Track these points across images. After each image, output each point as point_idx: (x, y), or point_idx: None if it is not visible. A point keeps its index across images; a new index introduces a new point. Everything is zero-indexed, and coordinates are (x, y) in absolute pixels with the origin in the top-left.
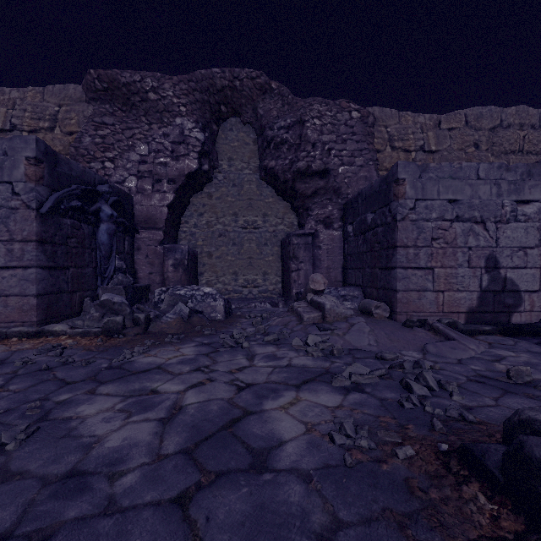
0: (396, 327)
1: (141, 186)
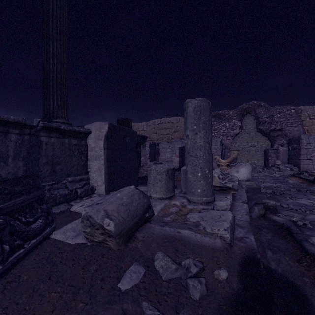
0: None
1: (223, 138)
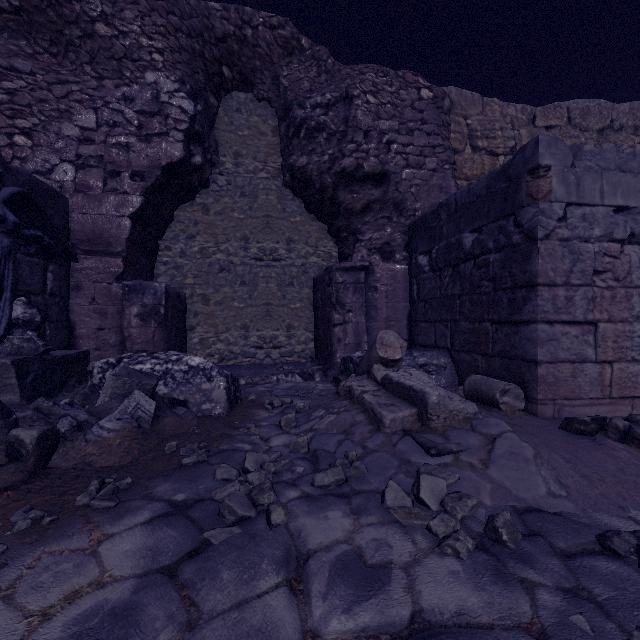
0: (563, 436)
1: (83, 181)
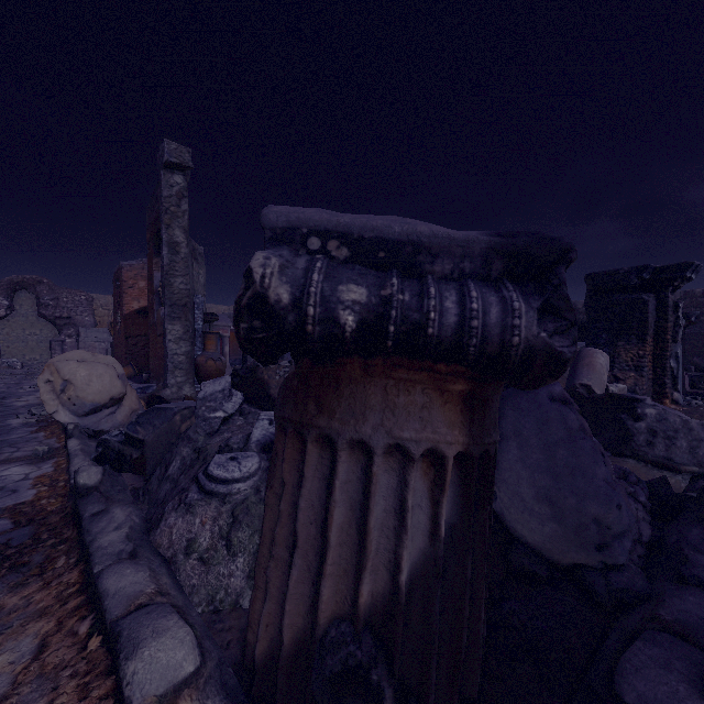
0: None
1: None
